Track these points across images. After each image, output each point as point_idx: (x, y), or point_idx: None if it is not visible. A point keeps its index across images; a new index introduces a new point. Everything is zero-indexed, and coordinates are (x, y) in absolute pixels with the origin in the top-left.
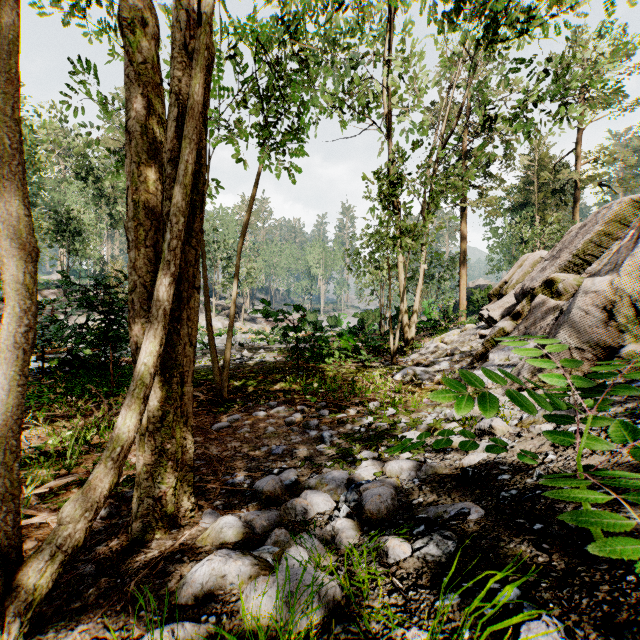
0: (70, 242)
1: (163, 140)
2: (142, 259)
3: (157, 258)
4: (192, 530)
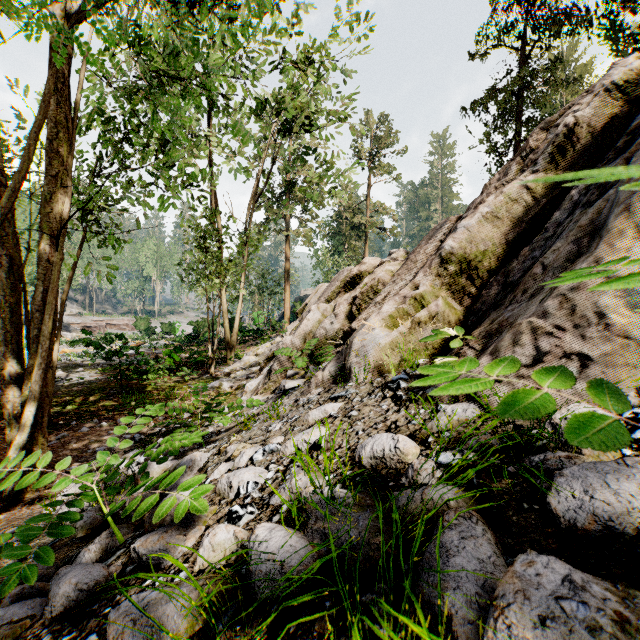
0: None
1: (21, 278)
2: (11, 351)
3: (21, 349)
4: (49, 490)
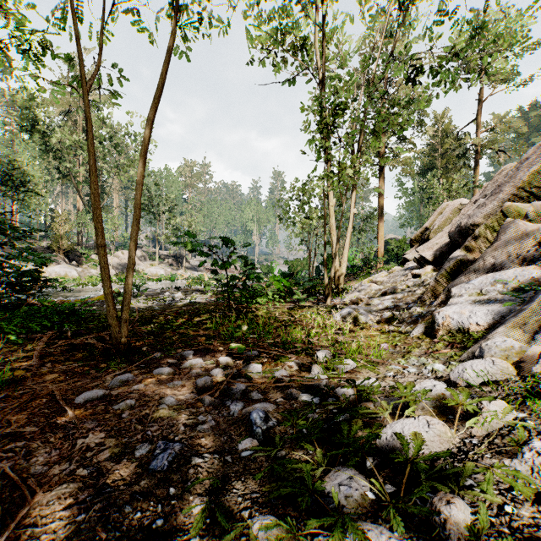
0: (14, 192)
1: None
2: None
3: None
4: None
